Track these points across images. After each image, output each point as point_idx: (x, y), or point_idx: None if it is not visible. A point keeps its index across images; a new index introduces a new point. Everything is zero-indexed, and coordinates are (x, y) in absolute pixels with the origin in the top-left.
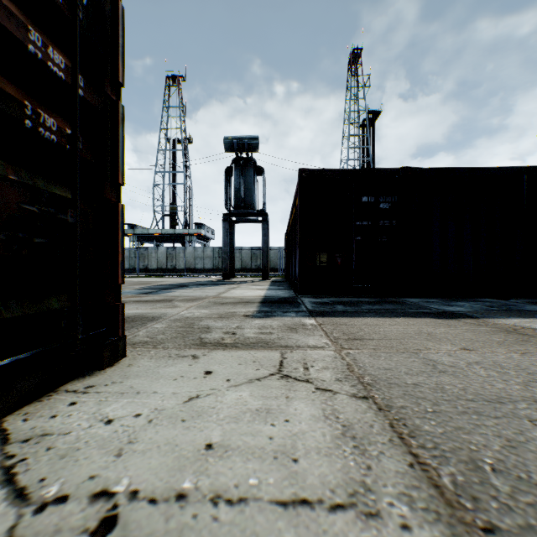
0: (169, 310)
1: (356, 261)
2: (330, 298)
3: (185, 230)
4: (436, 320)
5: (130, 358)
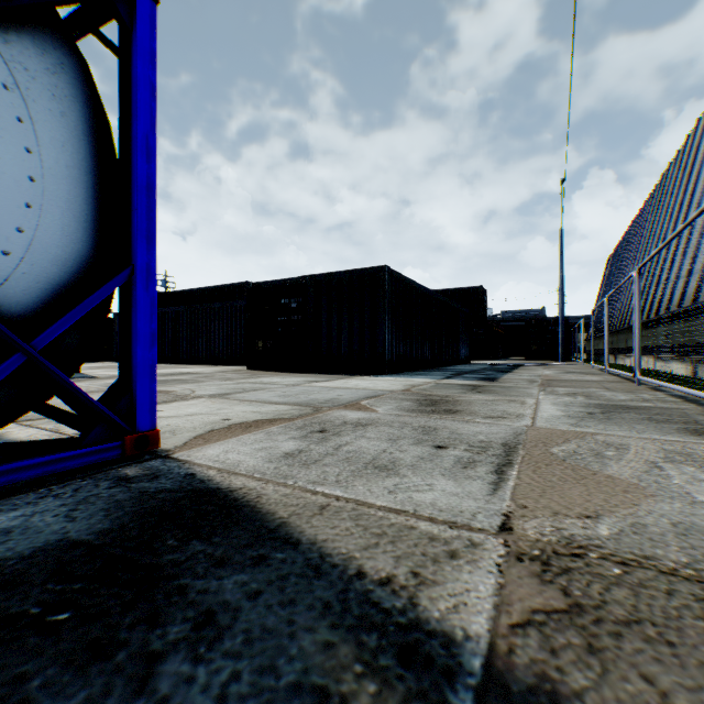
0: None
1: None
2: None
3: None
4: None
5: None
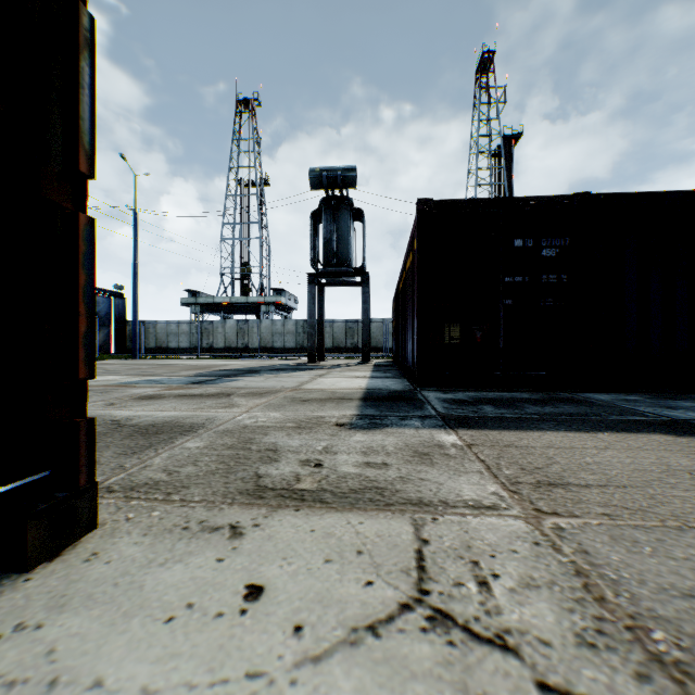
0: (220, 413)
1: (504, 336)
2: (466, 392)
3: (260, 298)
4: (676, 440)
5: (105, 531)
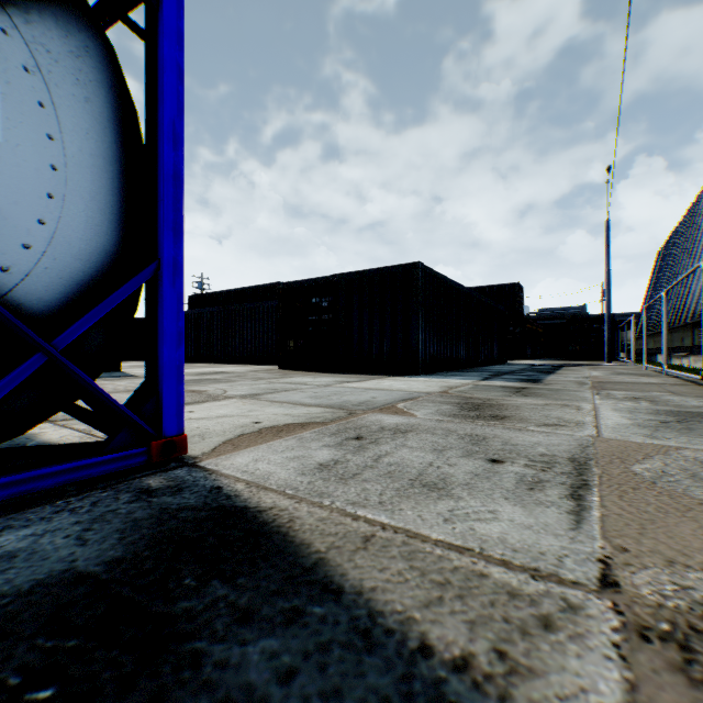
0: None
1: None
2: None
3: None
4: None
5: None
